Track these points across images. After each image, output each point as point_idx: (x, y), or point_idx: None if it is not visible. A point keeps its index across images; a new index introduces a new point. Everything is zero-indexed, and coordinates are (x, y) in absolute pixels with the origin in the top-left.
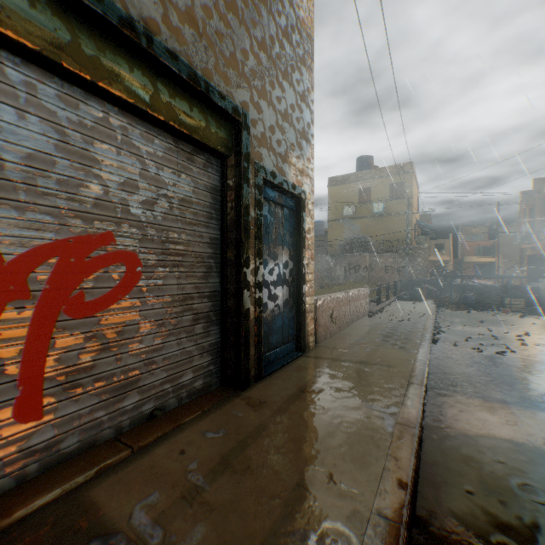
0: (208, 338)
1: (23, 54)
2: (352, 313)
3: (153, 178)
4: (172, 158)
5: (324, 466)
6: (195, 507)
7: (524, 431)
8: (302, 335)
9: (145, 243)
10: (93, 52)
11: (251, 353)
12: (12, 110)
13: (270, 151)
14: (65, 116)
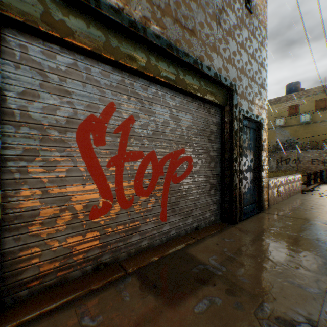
0: (215, 197)
1: (162, 84)
2: (290, 190)
3: (196, 123)
4: (202, 112)
5: (294, 261)
6: (234, 263)
7: None
8: (261, 200)
9: (193, 152)
10: (182, 77)
11: (237, 206)
12: (159, 106)
13: (245, 100)
14: (171, 104)
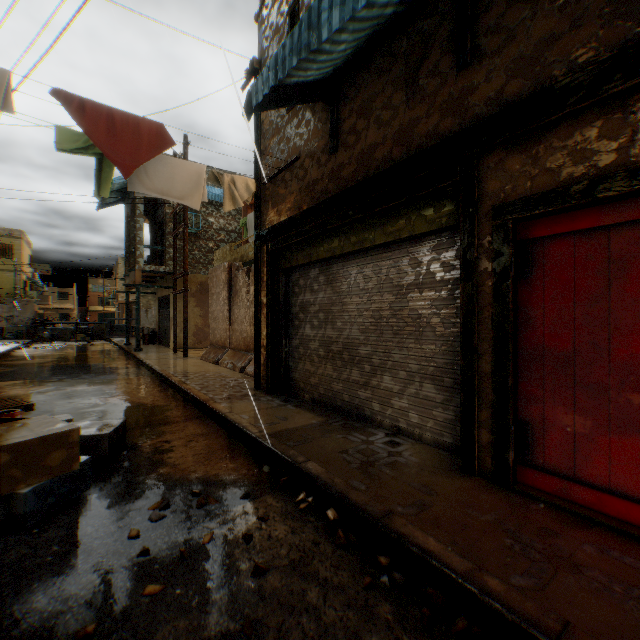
0: None
1: None
2: None
3: None
4: None
5: None
6: None
7: (32, 353)
8: None
9: None
10: None
11: None
12: None
13: None
14: None
